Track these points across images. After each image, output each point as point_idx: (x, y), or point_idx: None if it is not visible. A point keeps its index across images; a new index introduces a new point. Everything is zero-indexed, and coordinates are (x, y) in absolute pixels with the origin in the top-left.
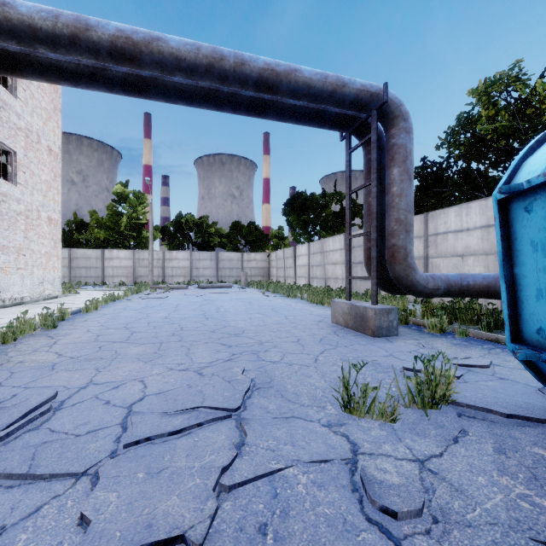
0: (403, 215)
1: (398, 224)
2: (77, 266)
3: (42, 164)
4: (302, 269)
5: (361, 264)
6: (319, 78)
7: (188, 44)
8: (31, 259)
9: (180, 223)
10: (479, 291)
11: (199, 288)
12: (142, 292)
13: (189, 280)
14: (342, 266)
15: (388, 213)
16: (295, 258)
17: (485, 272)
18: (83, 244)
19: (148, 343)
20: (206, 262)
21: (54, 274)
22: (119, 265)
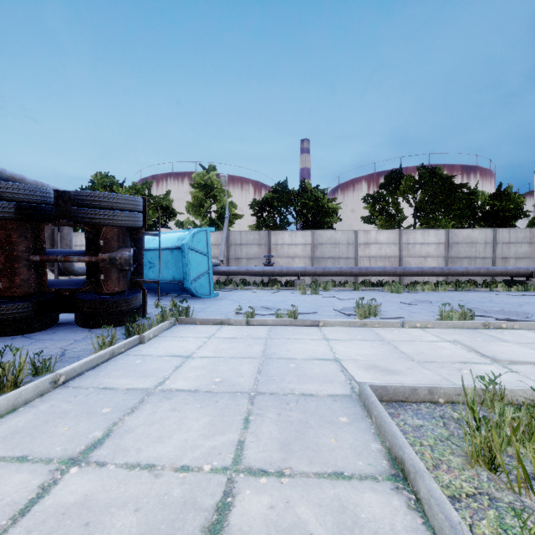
0: (69, 243)
1: (67, 246)
2: None
3: None
4: None
5: None
6: (35, 183)
7: None
8: None
9: None
10: None
11: None
12: None
13: None
14: None
15: (62, 241)
16: None
17: None
18: None
19: None
20: None
21: None
22: None
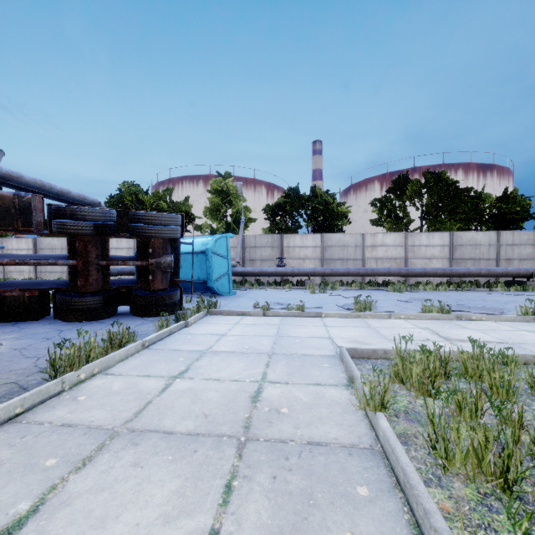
0: None
1: None
2: None
3: None
4: None
5: None
6: (78, 196)
7: (33, 180)
8: None
9: None
10: (128, 273)
11: None
12: None
13: None
14: None
15: None
16: None
17: (128, 267)
18: None
19: None
20: None
21: None
22: None
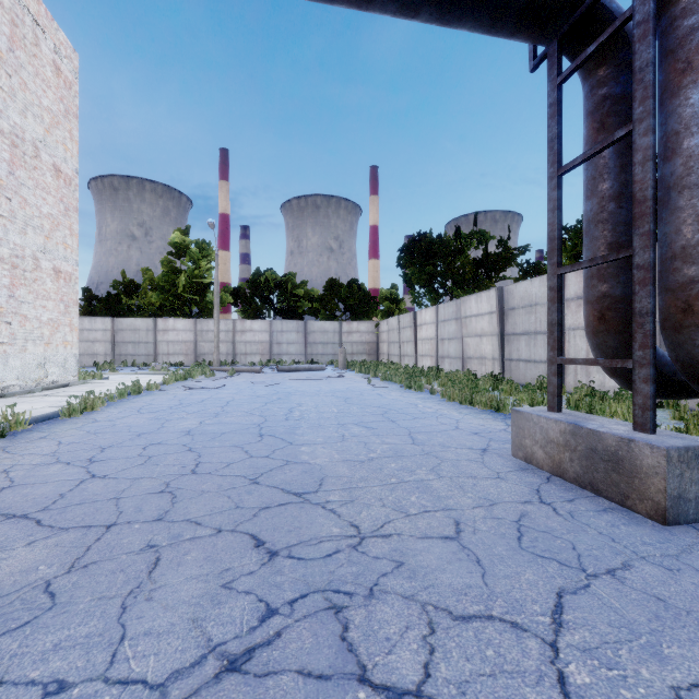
0: None
1: None
2: (122, 341)
3: (42, 189)
4: (426, 344)
5: (526, 336)
6: None
7: None
8: (21, 330)
9: (257, 282)
10: None
11: (278, 372)
12: (194, 377)
13: (268, 359)
14: (493, 339)
15: (673, 205)
16: (416, 327)
17: None
18: (133, 312)
19: (75, 527)
20: (291, 335)
21: (64, 351)
22: (176, 339)
